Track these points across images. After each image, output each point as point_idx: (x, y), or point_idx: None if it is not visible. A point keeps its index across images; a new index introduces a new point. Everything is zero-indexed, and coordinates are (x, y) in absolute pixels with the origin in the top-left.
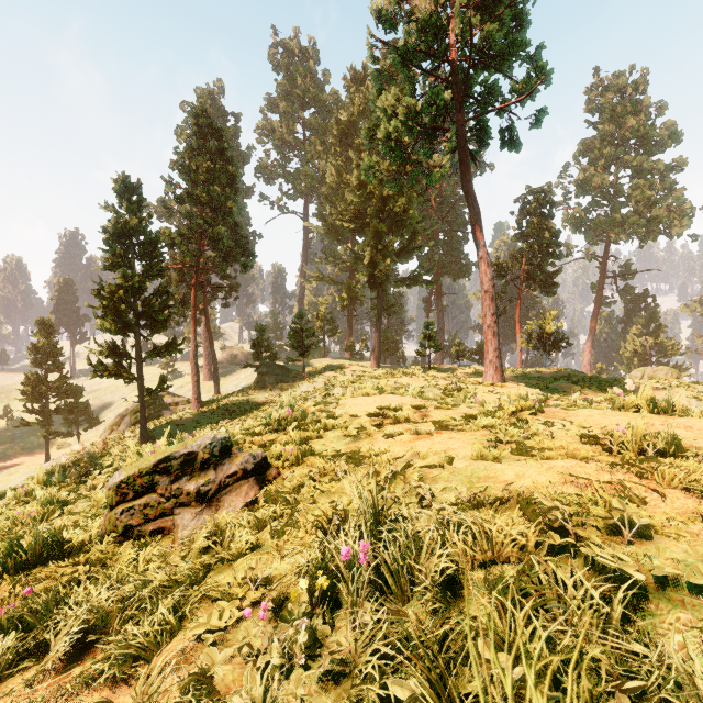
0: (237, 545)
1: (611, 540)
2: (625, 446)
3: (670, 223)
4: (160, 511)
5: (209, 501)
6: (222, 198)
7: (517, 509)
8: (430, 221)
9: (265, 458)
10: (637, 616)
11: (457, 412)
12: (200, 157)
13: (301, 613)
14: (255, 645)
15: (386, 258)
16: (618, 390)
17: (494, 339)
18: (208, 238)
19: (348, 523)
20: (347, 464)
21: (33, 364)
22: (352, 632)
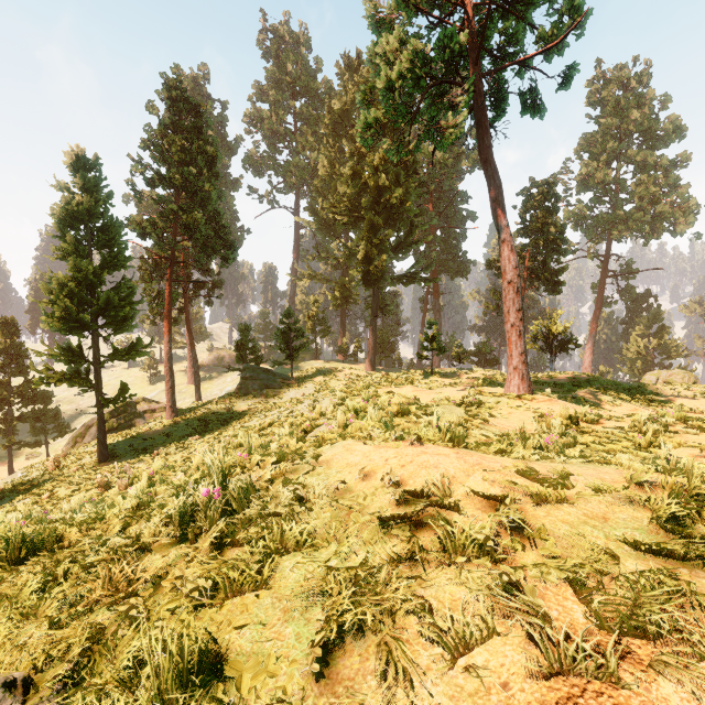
0: None
1: None
2: None
3: (675, 220)
4: None
5: None
6: (200, 182)
7: None
8: (427, 216)
9: None
10: None
11: (586, 512)
12: (174, 135)
13: None
14: None
15: (381, 254)
16: None
17: (520, 341)
18: (182, 226)
19: None
20: None
21: None
22: None
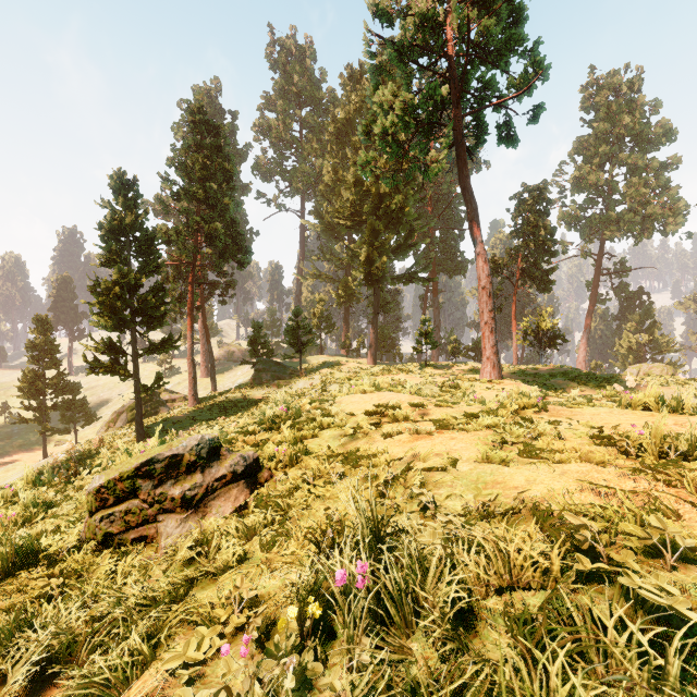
0: (223, 557)
1: (651, 565)
2: (644, 449)
3: (665, 221)
4: (143, 518)
5: (195, 507)
6: (219, 195)
7: (532, 520)
8: (426, 218)
9: (256, 459)
10: (694, 664)
11: (457, 410)
12: (197, 154)
13: (289, 646)
14: (234, 688)
15: (382, 255)
16: (619, 387)
17: (492, 336)
18: (204, 235)
19: (344, 536)
20: (343, 465)
21: (30, 360)
22: (348, 671)
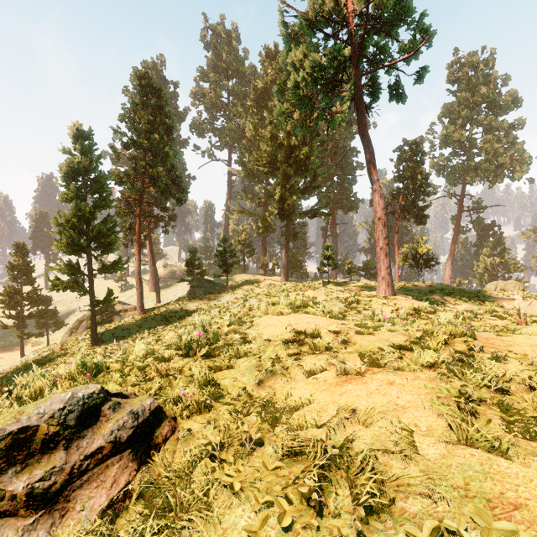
0: None
1: None
2: None
3: (513, 169)
4: None
5: (50, 502)
6: (161, 145)
7: None
8: (326, 166)
9: (155, 410)
10: None
11: (380, 338)
12: (143, 111)
13: None
14: None
15: (292, 195)
16: (508, 305)
17: (386, 259)
18: (149, 177)
19: None
20: (260, 422)
21: (10, 278)
22: None
